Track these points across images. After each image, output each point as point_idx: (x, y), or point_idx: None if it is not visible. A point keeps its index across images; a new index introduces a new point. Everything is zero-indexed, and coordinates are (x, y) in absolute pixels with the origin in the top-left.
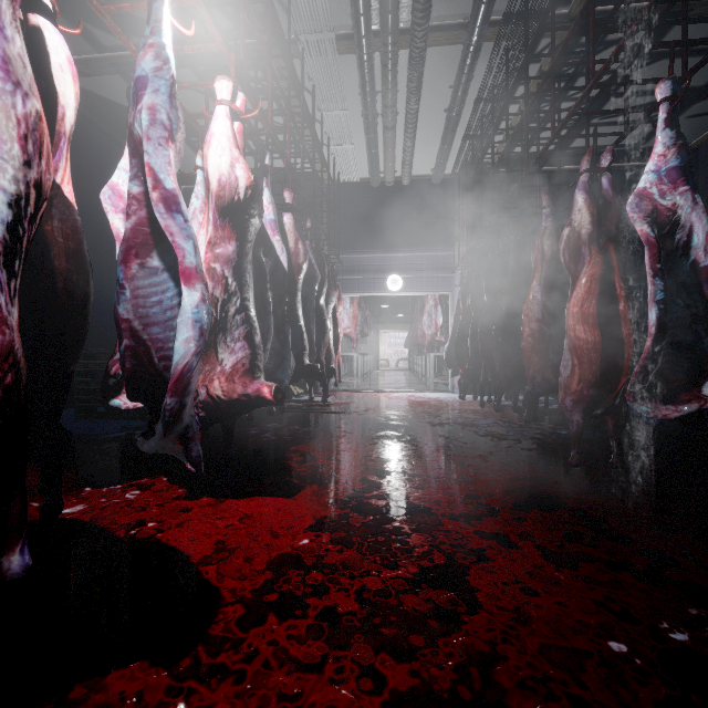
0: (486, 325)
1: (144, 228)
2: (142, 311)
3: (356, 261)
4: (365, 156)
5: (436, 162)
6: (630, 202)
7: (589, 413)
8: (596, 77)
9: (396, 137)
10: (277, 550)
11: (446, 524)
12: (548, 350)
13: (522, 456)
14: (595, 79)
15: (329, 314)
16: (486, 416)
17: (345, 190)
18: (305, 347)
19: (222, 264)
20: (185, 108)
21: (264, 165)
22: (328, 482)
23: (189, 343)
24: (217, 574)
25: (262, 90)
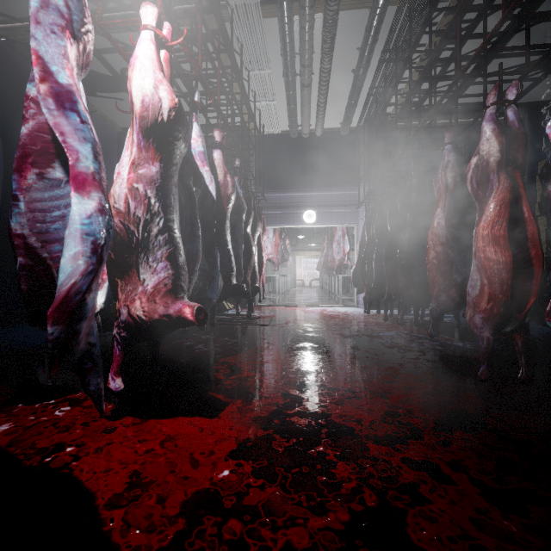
0: (389, 251)
1: (46, 136)
2: (42, 227)
3: (278, 199)
4: (285, 111)
5: (344, 116)
6: (549, 126)
7: (496, 330)
8: (510, 8)
9: (311, 95)
10: (194, 485)
11: (371, 450)
12: (450, 271)
13: (430, 368)
14: (509, 10)
15: (255, 242)
16: (389, 328)
17: (269, 141)
18: (233, 269)
19: (146, 186)
20: (120, 48)
21: (194, 102)
22: (251, 397)
23: (80, 261)
24: (123, 523)
25: (194, 39)
